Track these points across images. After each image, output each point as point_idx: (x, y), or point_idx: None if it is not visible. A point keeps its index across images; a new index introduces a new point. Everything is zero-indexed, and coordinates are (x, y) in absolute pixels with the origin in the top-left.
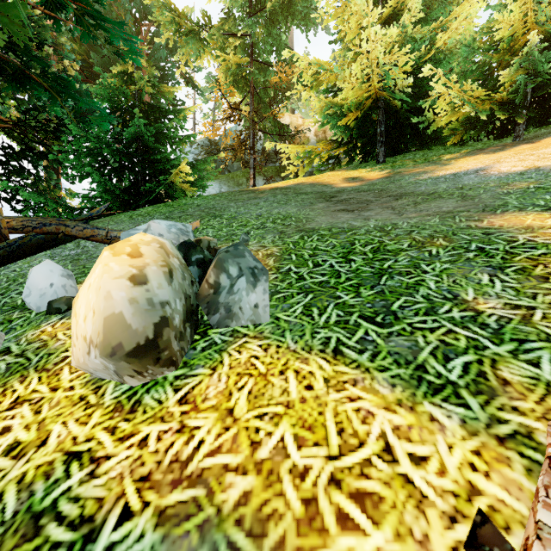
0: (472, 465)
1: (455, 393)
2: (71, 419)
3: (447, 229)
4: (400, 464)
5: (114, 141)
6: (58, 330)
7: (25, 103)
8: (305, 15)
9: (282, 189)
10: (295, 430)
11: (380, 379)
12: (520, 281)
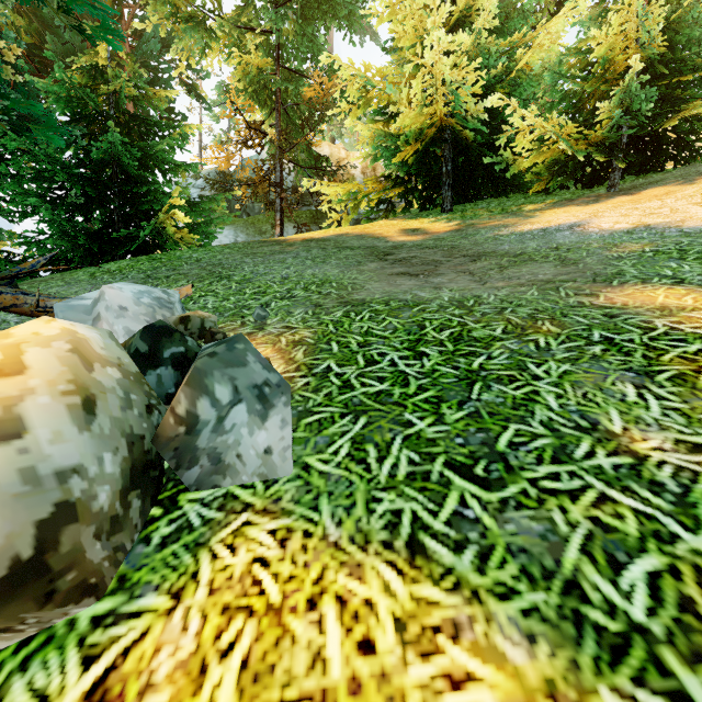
0: None
1: (652, 658)
2: None
3: (552, 307)
4: None
5: (76, 163)
6: None
7: None
8: (349, 14)
9: (319, 241)
10: None
11: (502, 620)
12: (685, 399)
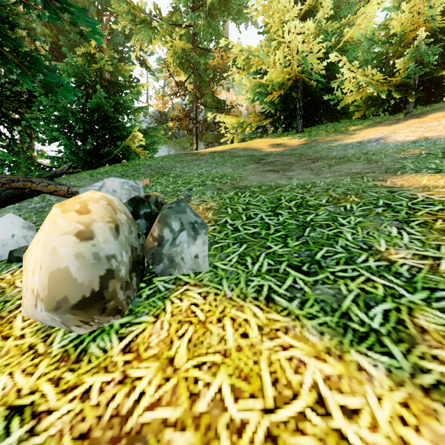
0: (402, 418)
1: (378, 341)
2: (17, 370)
3: (357, 187)
4: (333, 418)
5: (78, 111)
6: (16, 277)
7: (1, 77)
8: (238, 11)
9: (220, 153)
10: (232, 381)
11: (309, 326)
12: (424, 234)
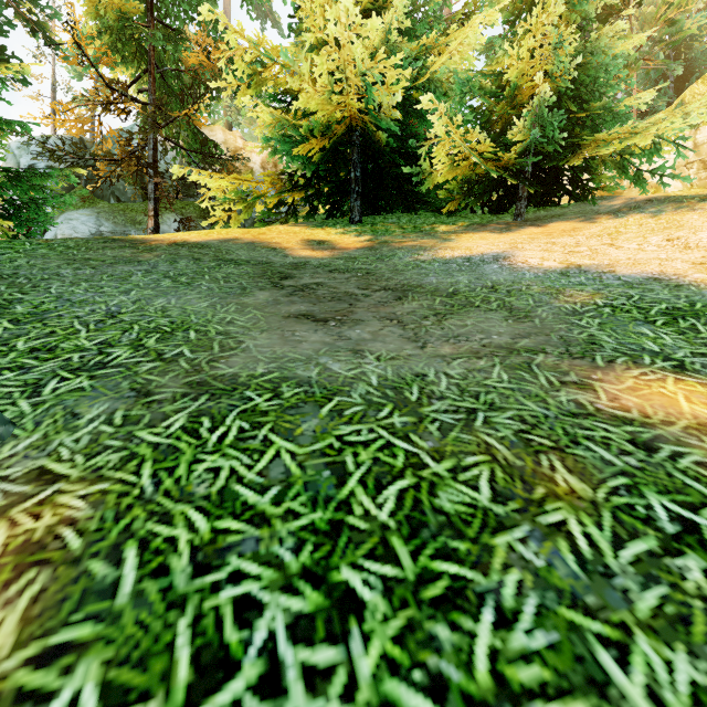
0: None
1: None
2: None
3: (544, 413)
4: None
5: None
6: None
7: None
8: None
9: (194, 248)
10: None
11: None
12: None
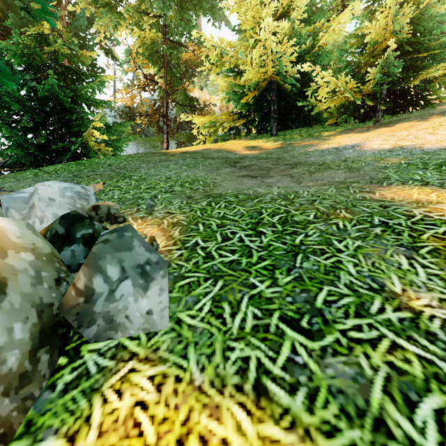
0: None
1: None
2: None
3: (345, 200)
4: None
5: (27, 98)
6: None
7: None
8: (211, 7)
9: (192, 153)
10: None
11: None
12: (441, 267)
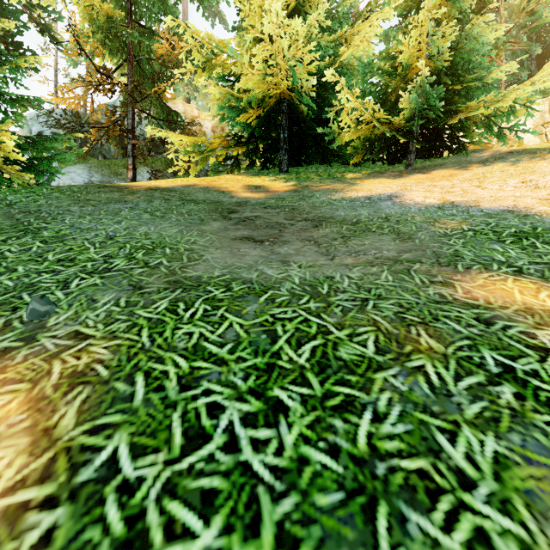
0: None
1: None
2: None
3: (416, 301)
4: None
5: None
6: None
7: None
8: None
9: (164, 191)
10: None
11: None
12: None
